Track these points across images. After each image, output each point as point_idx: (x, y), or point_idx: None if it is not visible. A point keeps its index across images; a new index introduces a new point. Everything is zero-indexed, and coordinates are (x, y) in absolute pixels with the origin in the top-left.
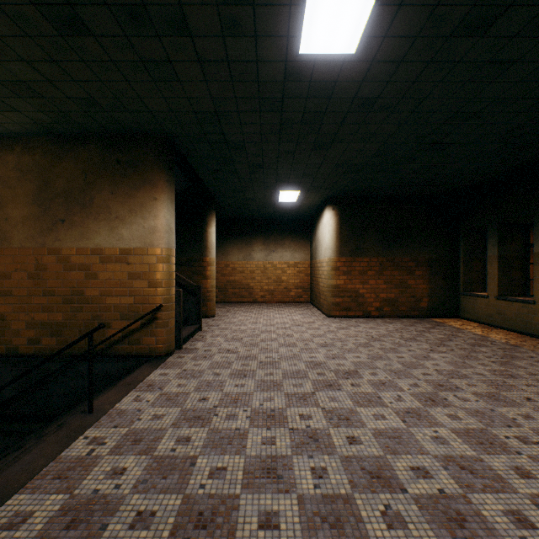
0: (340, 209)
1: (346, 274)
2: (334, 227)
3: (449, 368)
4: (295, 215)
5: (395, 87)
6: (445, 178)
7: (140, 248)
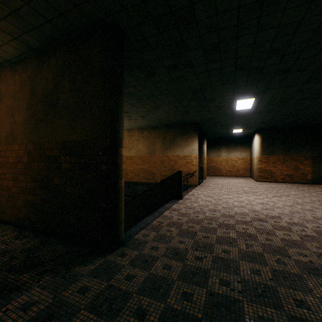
0: (262, 134)
1: (265, 163)
2: (259, 143)
3: (293, 194)
4: (241, 136)
5: (266, 109)
6: (312, 120)
7: (189, 155)
